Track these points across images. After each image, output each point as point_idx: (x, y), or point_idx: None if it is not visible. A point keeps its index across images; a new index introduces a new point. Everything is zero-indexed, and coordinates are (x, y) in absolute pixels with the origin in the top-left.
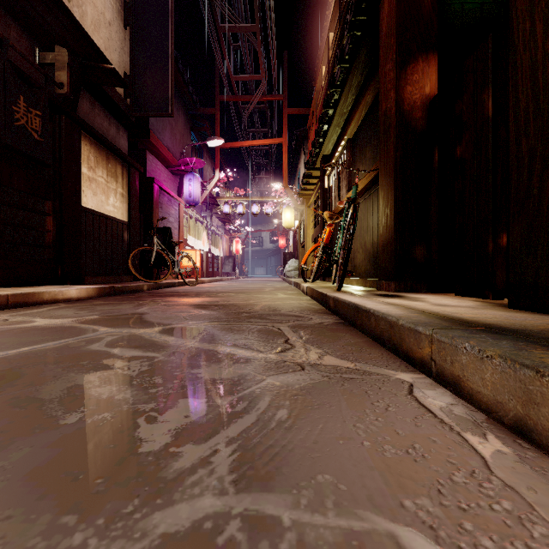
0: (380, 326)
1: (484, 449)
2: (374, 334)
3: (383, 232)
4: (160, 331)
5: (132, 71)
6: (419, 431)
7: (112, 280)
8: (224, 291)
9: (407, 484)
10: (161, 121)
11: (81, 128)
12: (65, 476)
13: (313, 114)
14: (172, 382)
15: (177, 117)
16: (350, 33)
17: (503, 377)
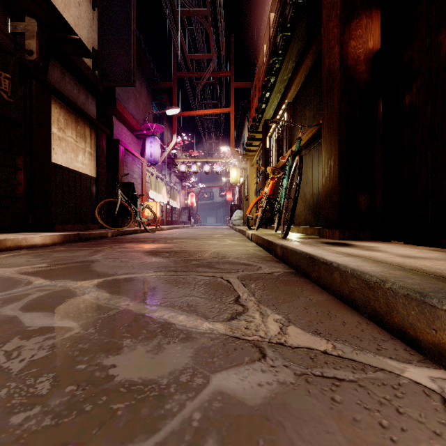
0: (349, 284)
1: None
2: (339, 292)
3: (326, 182)
4: (99, 284)
5: (99, 46)
6: None
7: (81, 228)
8: (178, 237)
9: None
10: (126, 92)
11: (51, 92)
12: None
13: (256, 87)
14: (63, 390)
15: (141, 89)
16: (292, 1)
17: None
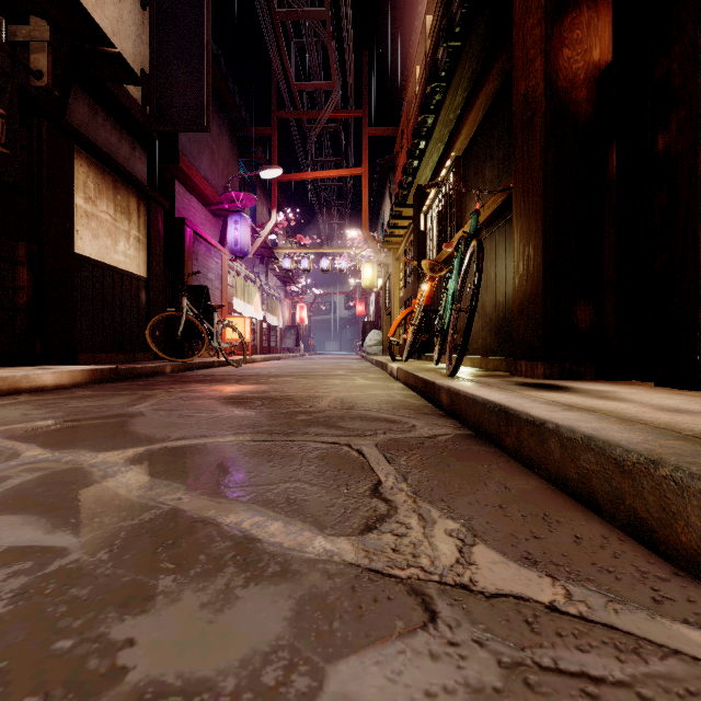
0: (579, 462)
1: None
2: (558, 476)
3: (521, 284)
4: (134, 458)
5: (153, 68)
6: None
7: (122, 359)
8: (279, 374)
9: None
10: (197, 142)
11: (74, 140)
12: None
13: (403, 134)
14: None
15: (220, 138)
16: None
17: None
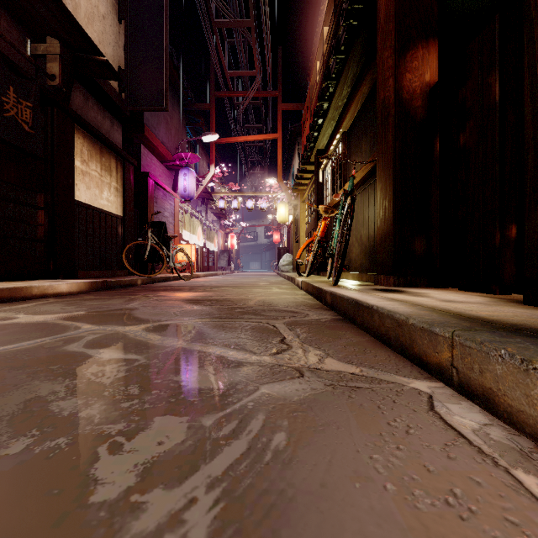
0: (385, 324)
1: None
2: (378, 333)
3: (381, 224)
4: (147, 329)
5: (126, 65)
6: (456, 467)
7: (106, 275)
8: (218, 285)
9: None
10: (156, 116)
11: (74, 121)
12: None
13: (307, 109)
14: (150, 392)
15: (173, 112)
16: (346, 23)
17: None
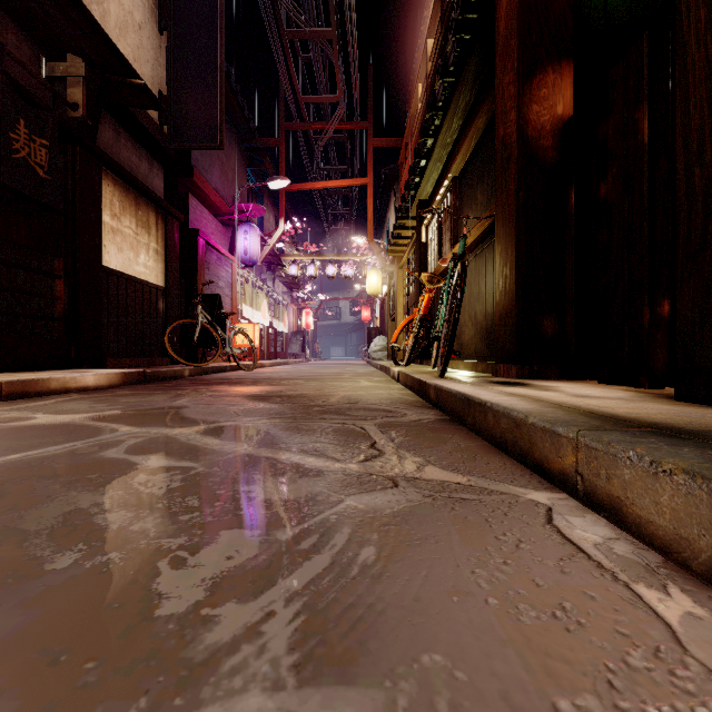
0: (501, 425)
1: (668, 611)
2: (492, 436)
3: (501, 298)
4: (202, 431)
5: (170, 89)
6: (569, 582)
7: (143, 364)
8: (290, 377)
9: (559, 670)
10: (208, 155)
11: (102, 163)
12: (39, 657)
13: (406, 146)
14: (213, 504)
15: (230, 150)
16: (456, 37)
17: (689, 501)
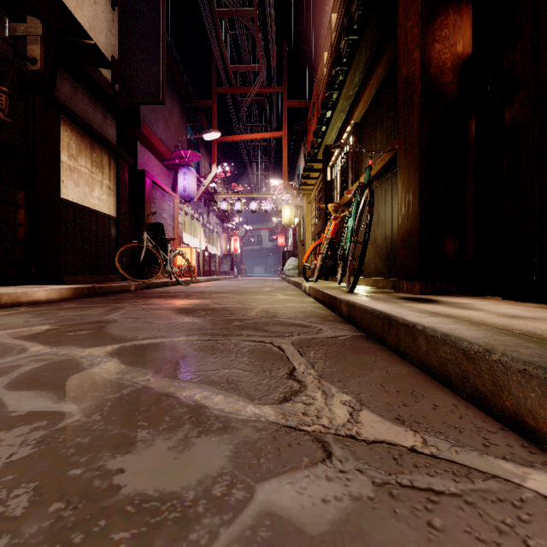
0: (439, 353)
1: None
2: (425, 363)
3: (403, 222)
4: (113, 352)
5: (120, 55)
6: None
7: (97, 280)
8: (218, 291)
9: None
10: (154, 111)
11: (60, 111)
12: None
13: (314, 105)
14: (45, 510)
15: (172, 108)
16: None
17: None
